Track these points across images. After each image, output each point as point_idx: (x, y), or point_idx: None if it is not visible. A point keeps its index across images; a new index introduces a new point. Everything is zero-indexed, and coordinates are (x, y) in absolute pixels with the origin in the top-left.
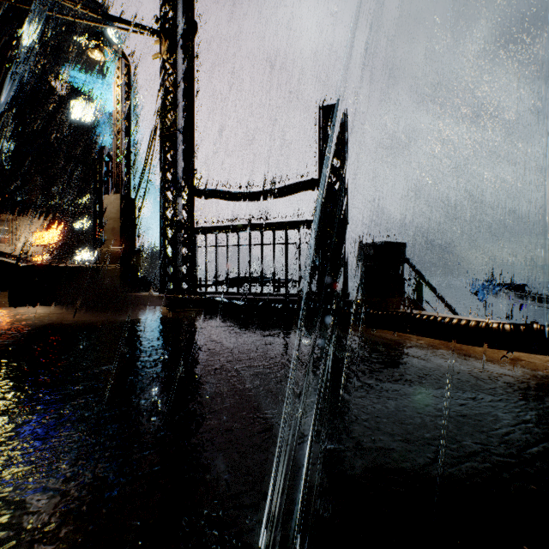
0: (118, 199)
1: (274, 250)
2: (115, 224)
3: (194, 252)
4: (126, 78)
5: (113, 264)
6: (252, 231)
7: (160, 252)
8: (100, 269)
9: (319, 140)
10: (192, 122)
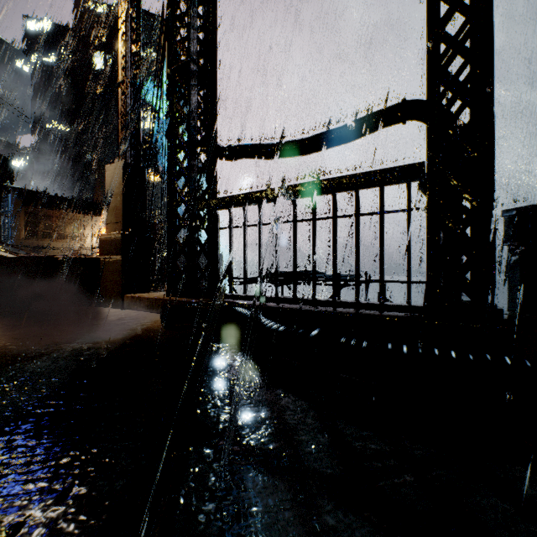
0: (120, 168)
1: (336, 227)
2: (117, 202)
3: (216, 237)
4: (134, 13)
5: (114, 255)
6: (298, 196)
7: (168, 237)
8: (101, 262)
9: (428, 6)
10: (213, 51)
